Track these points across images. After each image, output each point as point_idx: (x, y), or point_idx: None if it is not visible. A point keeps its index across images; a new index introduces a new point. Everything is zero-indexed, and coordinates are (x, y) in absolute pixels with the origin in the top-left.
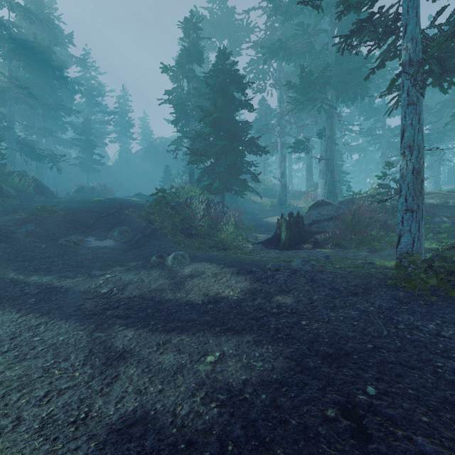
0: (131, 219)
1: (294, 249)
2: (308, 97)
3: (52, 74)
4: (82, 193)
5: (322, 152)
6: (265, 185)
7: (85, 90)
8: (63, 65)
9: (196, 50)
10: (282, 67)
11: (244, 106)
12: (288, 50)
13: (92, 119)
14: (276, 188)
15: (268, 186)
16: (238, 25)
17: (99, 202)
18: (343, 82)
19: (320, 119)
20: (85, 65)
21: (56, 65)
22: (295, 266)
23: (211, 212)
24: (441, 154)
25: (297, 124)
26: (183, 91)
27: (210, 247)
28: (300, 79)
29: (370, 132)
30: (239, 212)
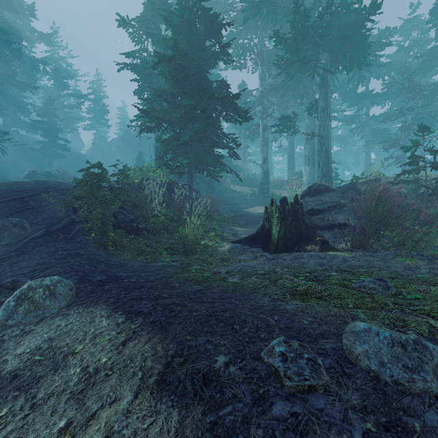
0: (46, 206)
1: (292, 253)
2: (298, 57)
3: (1, 41)
4: (34, 178)
5: (307, 136)
6: (245, 174)
7: (53, 71)
8: (17, 34)
9: (162, 2)
10: (264, 41)
11: (218, 57)
12: (273, 6)
13: (61, 102)
14: (256, 177)
15: (248, 175)
16: (216, 0)
17: (16, 183)
18: (342, 38)
19: (307, 98)
20: (49, 41)
21: (0, 28)
22: (369, 365)
23: (175, 199)
24: (433, 140)
25: (280, 105)
26: (147, 53)
27: (163, 250)
28: (292, 24)
29: (353, 120)
30: (215, 200)
